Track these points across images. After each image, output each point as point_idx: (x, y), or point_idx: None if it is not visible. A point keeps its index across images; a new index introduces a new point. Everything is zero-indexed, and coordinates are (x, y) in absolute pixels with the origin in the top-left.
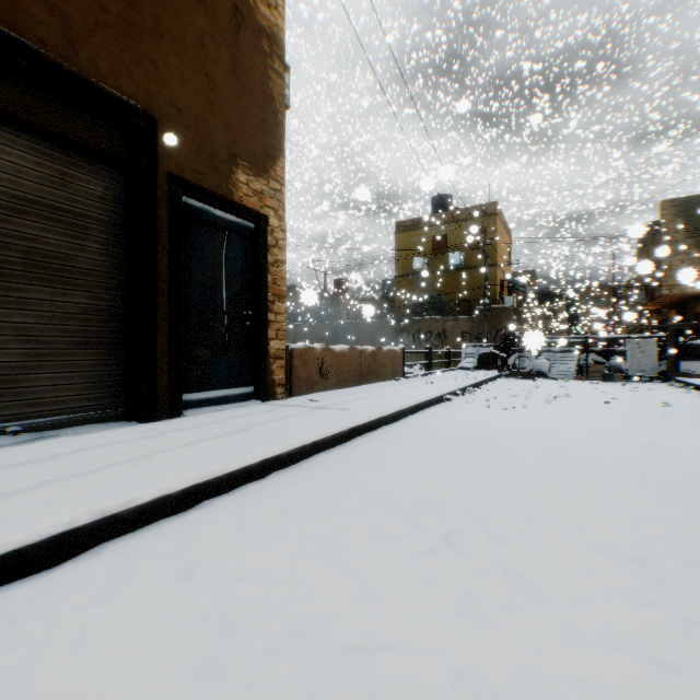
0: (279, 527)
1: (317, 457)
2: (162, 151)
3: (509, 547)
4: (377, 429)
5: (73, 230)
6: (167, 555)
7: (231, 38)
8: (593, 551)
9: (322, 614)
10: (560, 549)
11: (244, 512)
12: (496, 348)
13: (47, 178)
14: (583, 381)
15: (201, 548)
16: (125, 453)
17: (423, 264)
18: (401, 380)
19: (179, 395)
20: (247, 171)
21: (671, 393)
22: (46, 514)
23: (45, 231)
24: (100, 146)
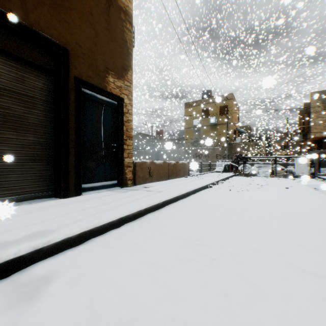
0: (126, 254)
1: (147, 216)
2: (71, 66)
3: (246, 266)
4: (176, 201)
5: (27, 104)
6: (67, 270)
7: (105, 12)
8: (290, 269)
9: (147, 306)
10: (273, 267)
11: (109, 245)
12: (232, 162)
13: (14, 78)
14: (274, 177)
15: (85, 266)
16: (51, 214)
17: (198, 122)
18: (188, 177)
19: (80, 185)
20: (114, 76)
21: (317, 183)
22: (4, 249)
23: (13, 104)
24: (40, 63)
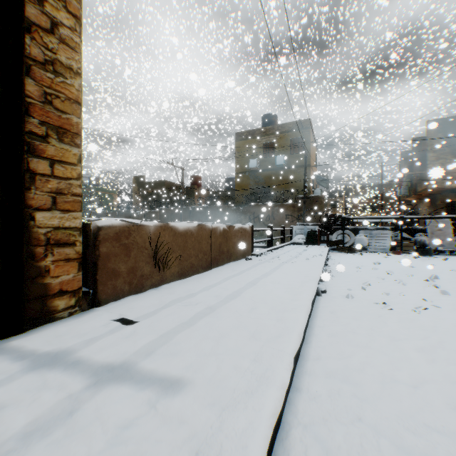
0: None
1: None
2: None
3: None
4: None
5: None
6: None
7: None
8: None
9: None
10: None
11: None
12: (319, 226)
13: None
14: (400, 254)
15: None
16: None
17: (257, 163)
18: (252, 258)
19: None
20: None
21: None
22: None
23: None
24: None
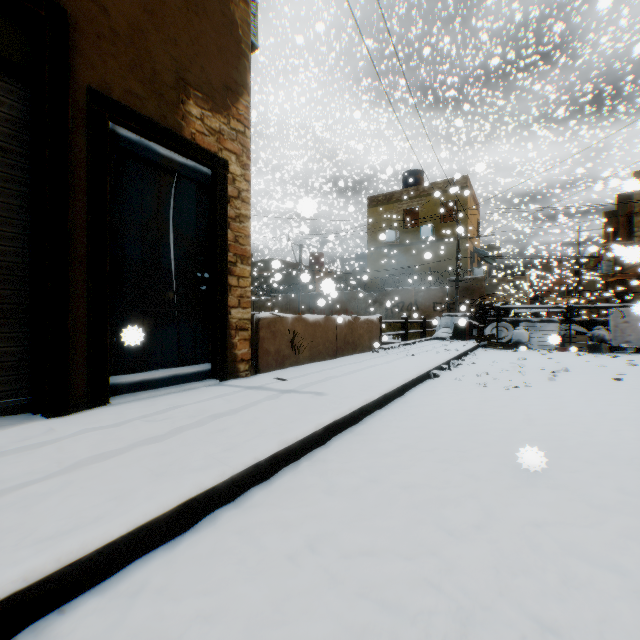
0: None
1: (278, 479)
2: (79, 59)
3: None
4: (361, 421)
5: None
6: None
7: None
8: None
9: None
10: None
11: None
12: (471, 318)
13: None
14: (566, 352)
15: None
16: None
17: (395, 236)
18: (379, 351)
19: (105, 378)
20: (202, 104)
21: None
22: None
23: None
24: None
